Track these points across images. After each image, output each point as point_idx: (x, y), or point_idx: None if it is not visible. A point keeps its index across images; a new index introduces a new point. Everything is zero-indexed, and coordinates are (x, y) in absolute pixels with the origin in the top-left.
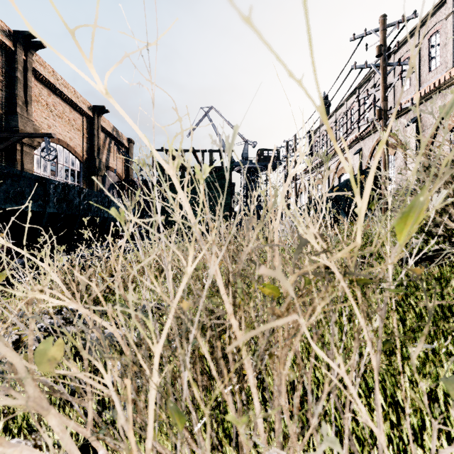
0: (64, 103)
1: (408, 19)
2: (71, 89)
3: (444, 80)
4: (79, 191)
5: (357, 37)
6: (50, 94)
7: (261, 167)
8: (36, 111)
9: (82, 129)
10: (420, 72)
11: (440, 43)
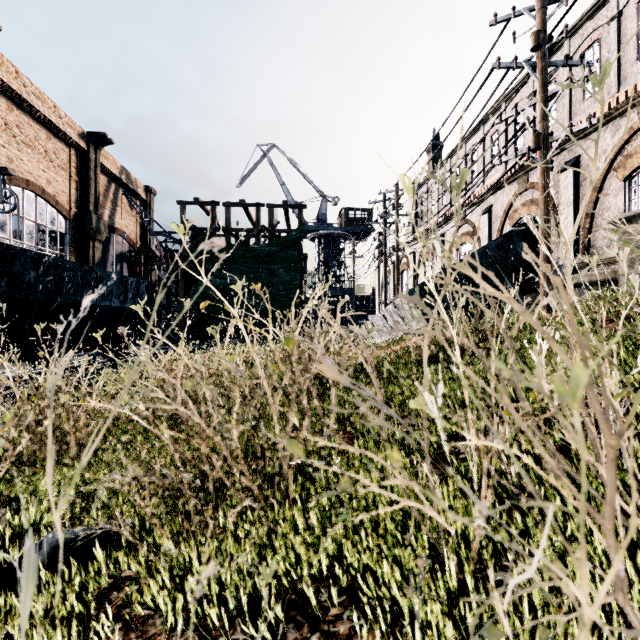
0: (37, 125)
1: None
2: (49, 102)
3: (616, 103)
4: (37, 260)
5: (500, 19)
6: (11, 108)
7: (345, 234)
8: None
9: (69, 168)
10: (571, 100)
11: (599, 59)
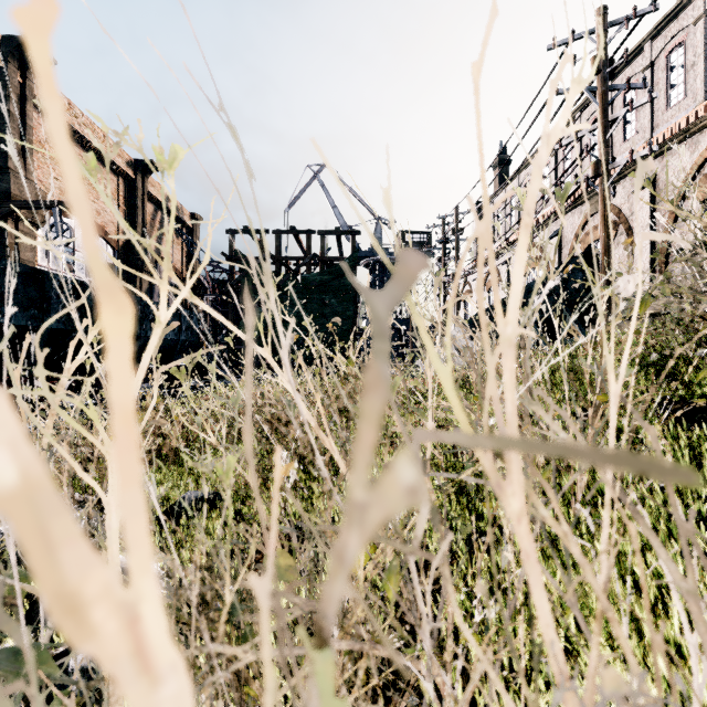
0: None
1: (644, 13)
2: (98, 132)
3: (695, 118)
4: None
5: (559, 43)
6: None
7: None
8: (41, 166)
9: (117, 197)
10: (653, 109)
11: (684, 63)
